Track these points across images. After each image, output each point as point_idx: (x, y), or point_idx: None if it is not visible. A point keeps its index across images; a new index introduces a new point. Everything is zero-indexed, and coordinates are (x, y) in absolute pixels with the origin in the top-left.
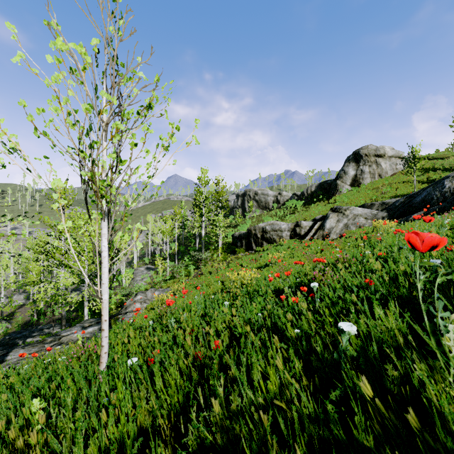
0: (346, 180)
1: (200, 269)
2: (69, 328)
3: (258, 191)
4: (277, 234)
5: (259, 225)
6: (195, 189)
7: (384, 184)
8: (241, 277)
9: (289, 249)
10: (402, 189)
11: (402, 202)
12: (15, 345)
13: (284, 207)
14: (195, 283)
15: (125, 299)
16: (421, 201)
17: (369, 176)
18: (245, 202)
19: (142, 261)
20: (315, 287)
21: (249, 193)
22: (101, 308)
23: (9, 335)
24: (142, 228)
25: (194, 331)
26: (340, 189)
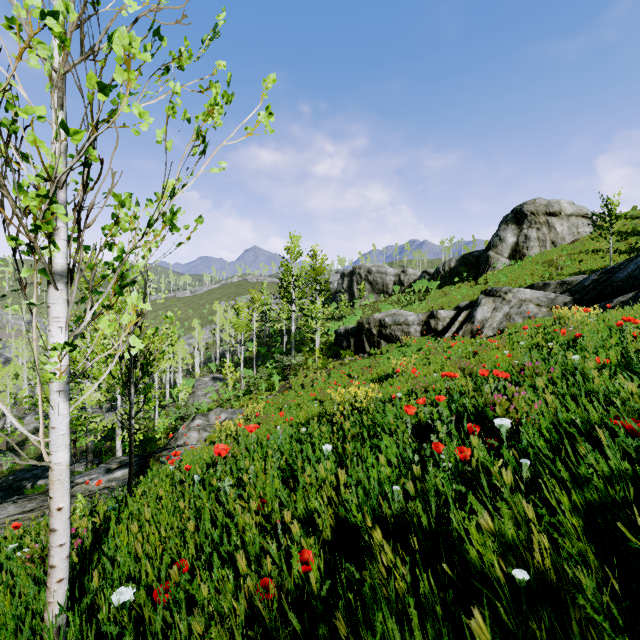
0: (502, 250)
1: (288, 381)
2: (89, 471)
3: (372, 269)
4: (401, 329)
5: (375, 317)
6: (281, 264)
7: (560, 256)
8: (351, 396)
9: (421, 351)
10: (589, 262)
11: (595, 280)
12: (21, 490)
13: (409, 291)
14: (280, 402)
15: (181, 424)
16: (628, 278)
17: (537, 245)
18: (353, 284)
19: (208, 368)
20: (504, 428)
21: (359, 271)
22: (50, 481)
23: (14, 475)
24: (144, 306)
25: (267, 505)
26: (493, 264)
